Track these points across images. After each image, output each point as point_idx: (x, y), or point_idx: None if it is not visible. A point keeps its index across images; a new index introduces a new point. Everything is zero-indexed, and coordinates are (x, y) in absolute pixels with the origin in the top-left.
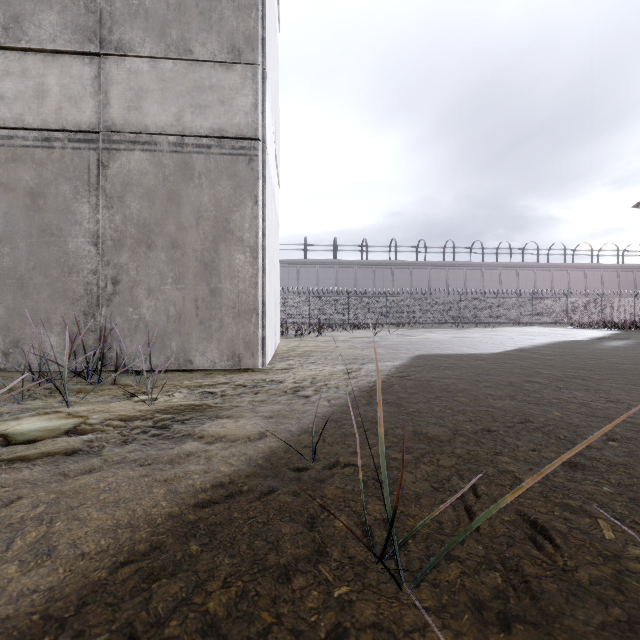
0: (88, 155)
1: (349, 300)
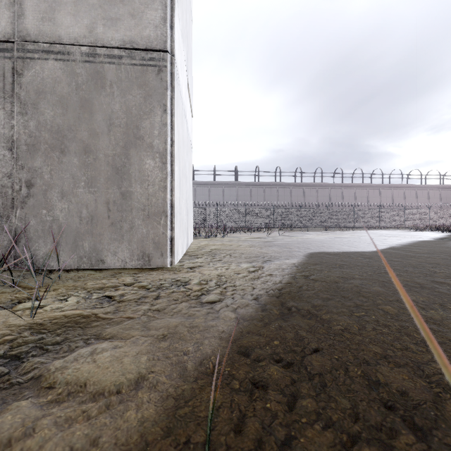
0: (3, 63)
1: (246, 210)
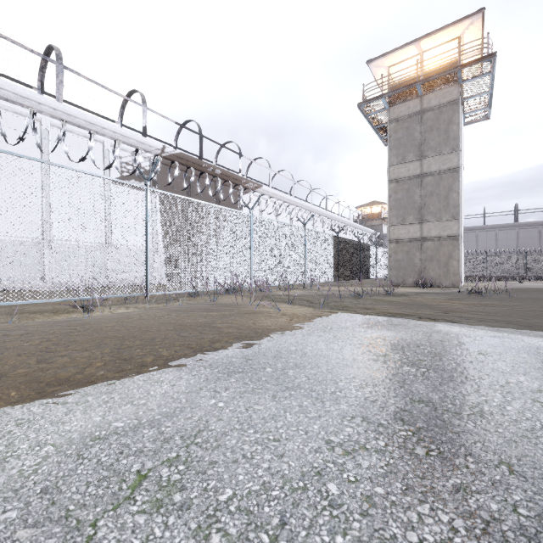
0: (418, 243)
1: (527, 258)
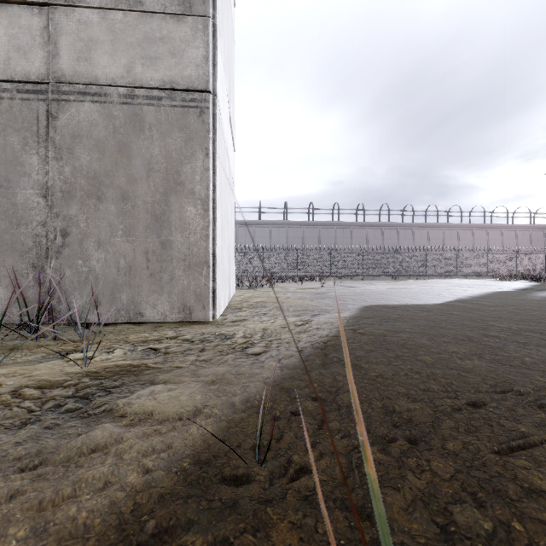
0: (37, 106)
1: (298, 255)
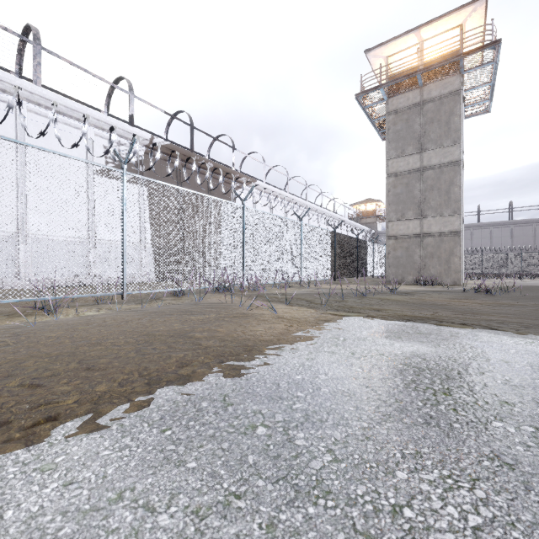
0: (418, 239)
1: (522, 255)
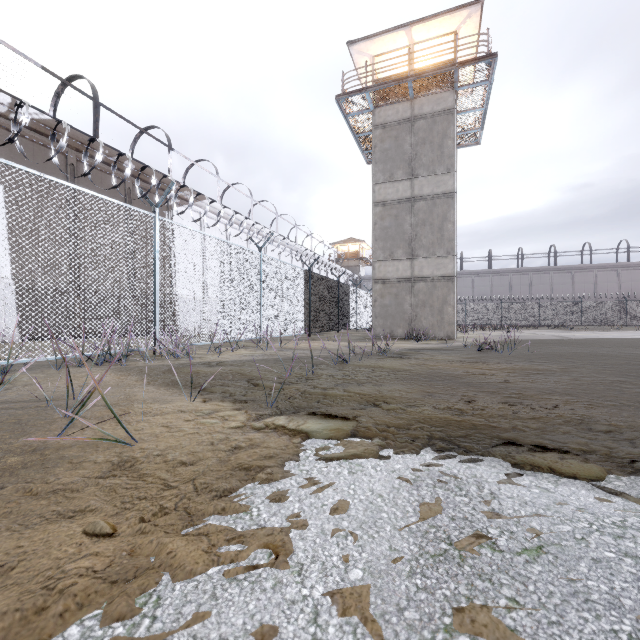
0: (409, 284)
1: (502, 306)
